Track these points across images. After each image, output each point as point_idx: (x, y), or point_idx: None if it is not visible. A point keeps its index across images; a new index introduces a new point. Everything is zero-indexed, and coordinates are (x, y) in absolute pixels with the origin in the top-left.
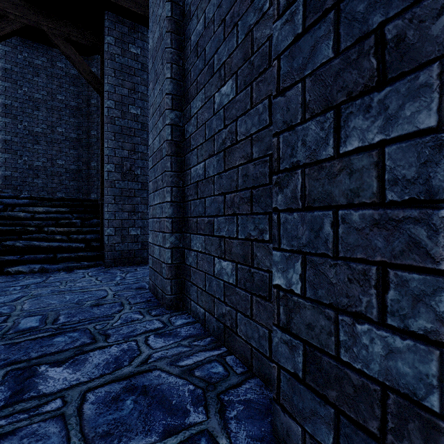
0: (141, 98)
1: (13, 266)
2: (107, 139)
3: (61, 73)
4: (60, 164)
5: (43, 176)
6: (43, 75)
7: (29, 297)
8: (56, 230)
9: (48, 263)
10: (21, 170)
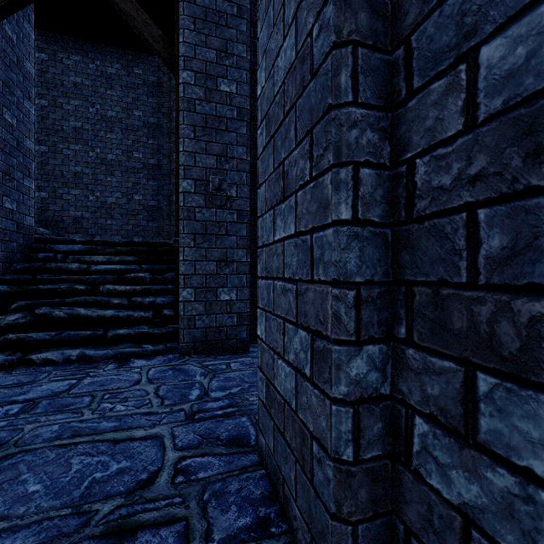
0: (237, 64)
1: (41, 351)
2: (182, 138)
3: (138, 82)
4: (136, 200)
5: (117, 216)
6: (117, 86)
7: (5, 451)
8: (115, 290)
9: (94, 346)
10: (92, 209)
